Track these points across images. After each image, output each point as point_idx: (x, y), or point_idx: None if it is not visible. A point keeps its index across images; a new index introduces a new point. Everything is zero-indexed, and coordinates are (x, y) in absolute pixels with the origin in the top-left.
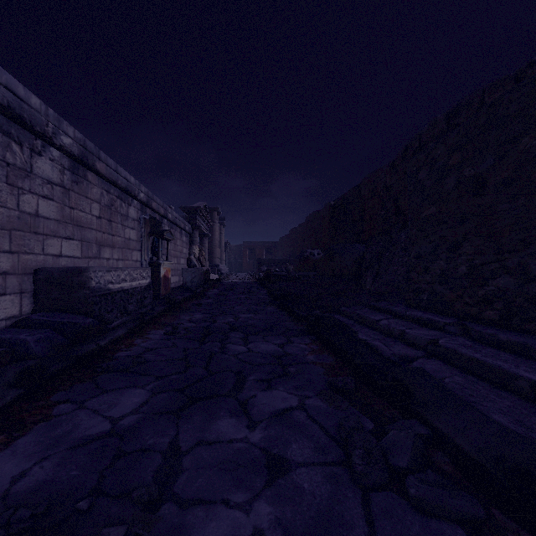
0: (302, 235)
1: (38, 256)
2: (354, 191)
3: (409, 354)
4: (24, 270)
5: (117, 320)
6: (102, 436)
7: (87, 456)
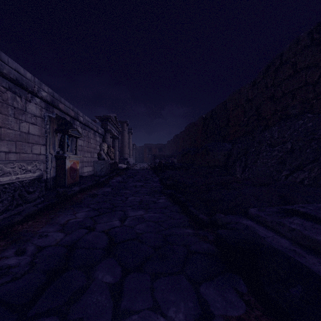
0: (182, 139)
1: None
2: (221, 106)
3: None
4: None
5: None
6: None
7: None
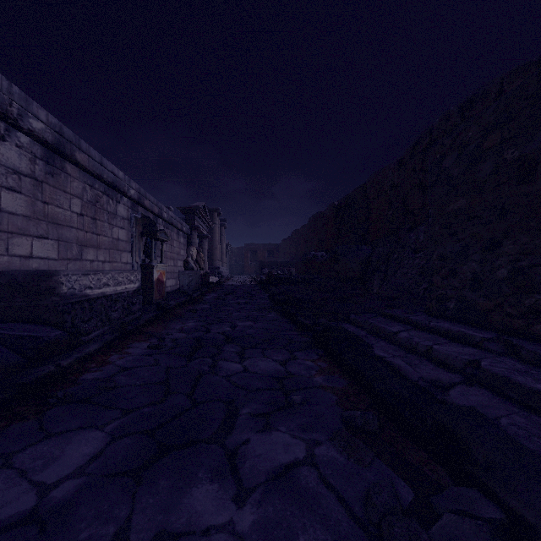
0: (305, 237)
1: None
2: (359, 190)
3: (442, 379)
4: None
5: (97, 330)
6: (15, 523)
7: None
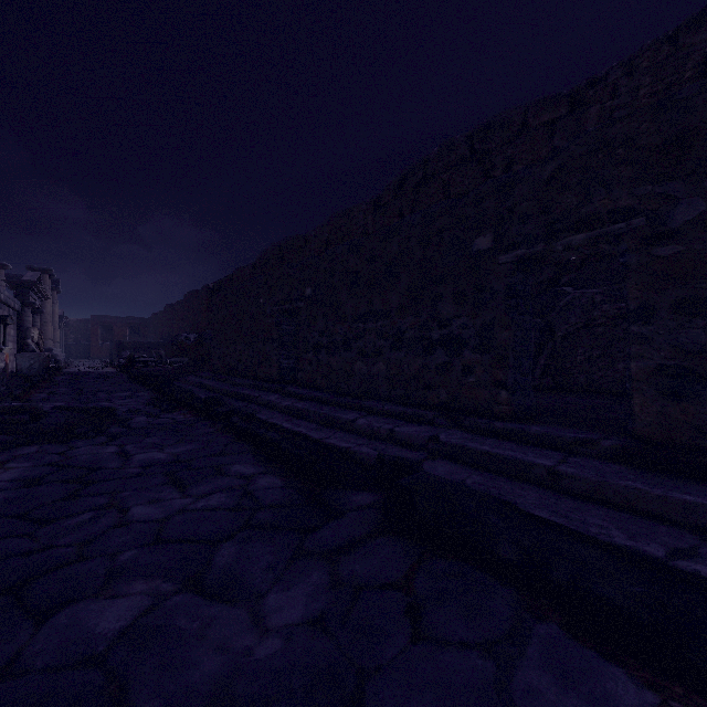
0: (181, 315)
1: None
2: (229, 279)
3: (191, 388)
4: None
5: None
6: None
7: None
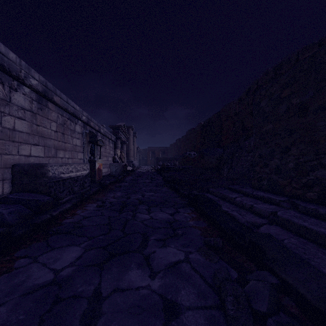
0: (184, 143)
1: (14, 156)
2: (216, 115)
3: (257, 221)
4: (5, 165)
5: (67, 197)
6: (46, 285)
7: (33, 302)
